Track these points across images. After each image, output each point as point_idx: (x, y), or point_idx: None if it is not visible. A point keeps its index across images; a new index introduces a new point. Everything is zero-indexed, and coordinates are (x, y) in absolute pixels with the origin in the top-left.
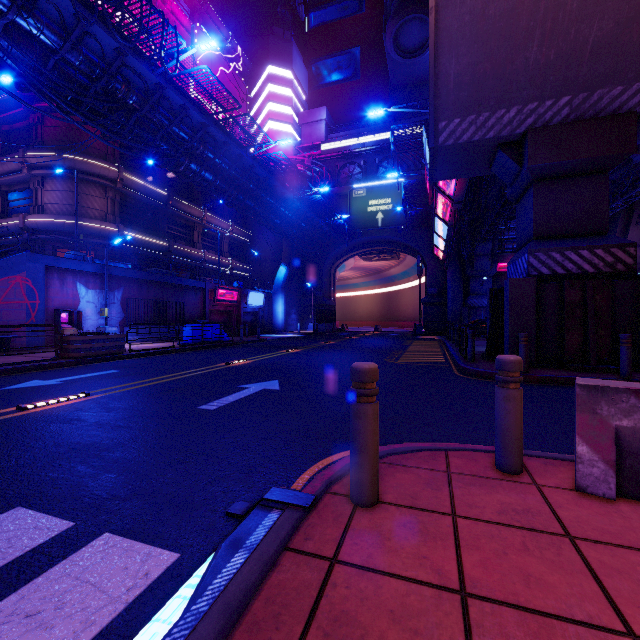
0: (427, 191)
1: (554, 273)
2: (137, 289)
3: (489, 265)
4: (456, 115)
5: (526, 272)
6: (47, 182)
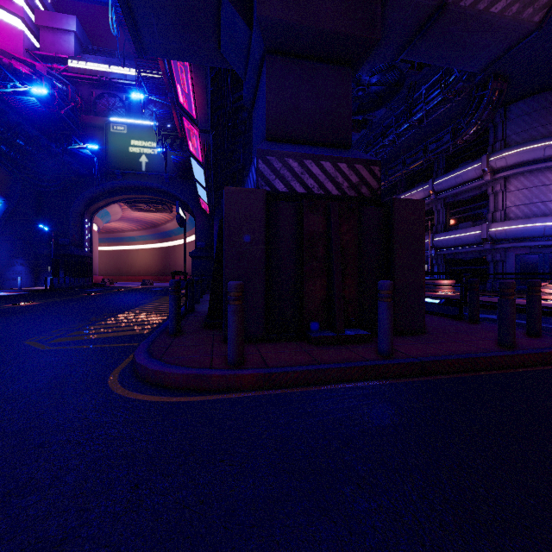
0: None
1: (291, 191)
2: None
3: None
4: None
5: (255, 186)
6: None
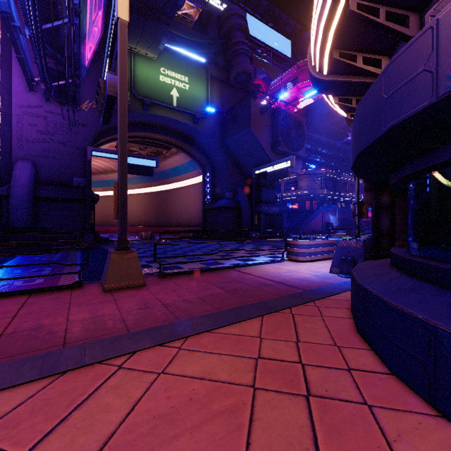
0: None
1: None
2: (341, 214)
3: None
4: None
5: None
6: (303, 179)
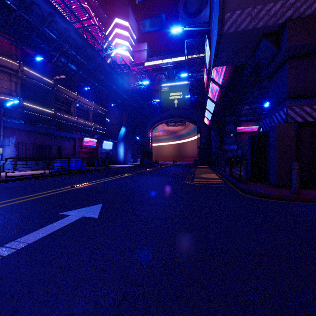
0: (204, 83)
1: (305, 121)
2: (27, 137)
3: (233, 128)
4: (238, 7)
5: (285, 120)
6: None
